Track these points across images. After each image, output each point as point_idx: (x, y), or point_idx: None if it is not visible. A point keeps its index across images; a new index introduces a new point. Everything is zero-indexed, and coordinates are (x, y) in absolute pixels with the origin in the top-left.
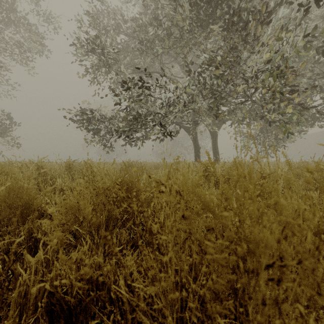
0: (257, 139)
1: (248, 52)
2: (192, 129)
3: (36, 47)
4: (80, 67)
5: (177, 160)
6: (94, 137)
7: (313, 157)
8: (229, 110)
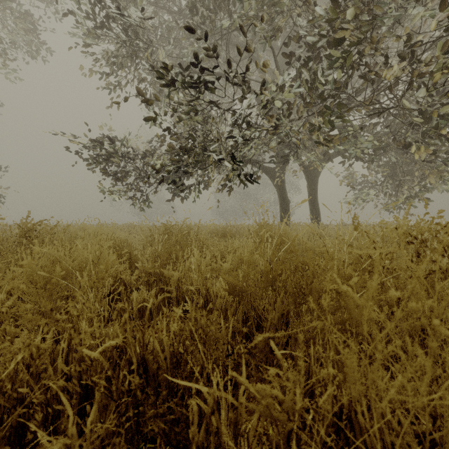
0: (383, 188)
1: (409, 1)
2: (276, 171)
3: (20, 36)
4: (84, 55)
5: (247, 222)
6: (115, 183)
7: (446, 217)
8: (343, 137)
